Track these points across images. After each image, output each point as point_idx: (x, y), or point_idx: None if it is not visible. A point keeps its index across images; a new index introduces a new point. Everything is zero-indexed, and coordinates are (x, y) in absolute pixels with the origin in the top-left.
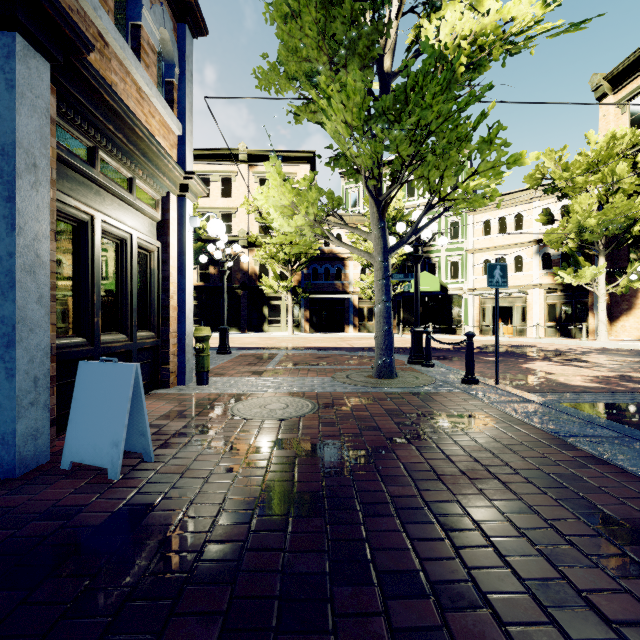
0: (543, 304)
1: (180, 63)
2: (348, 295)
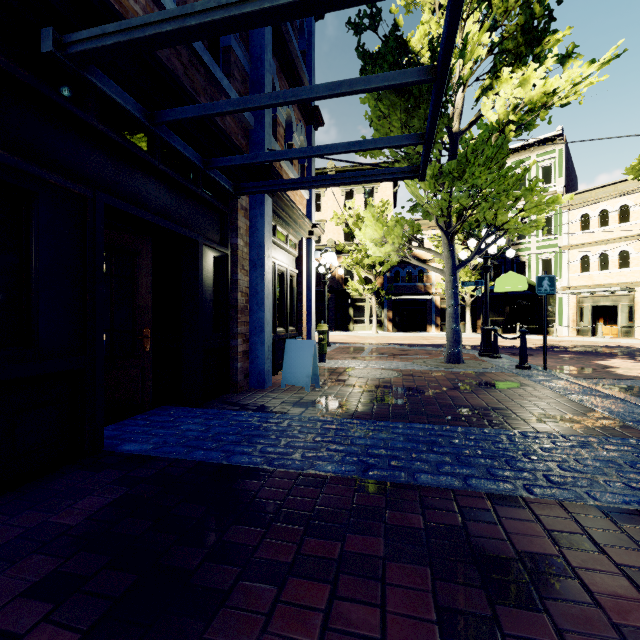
0: None
1: None
2: (430, 296)
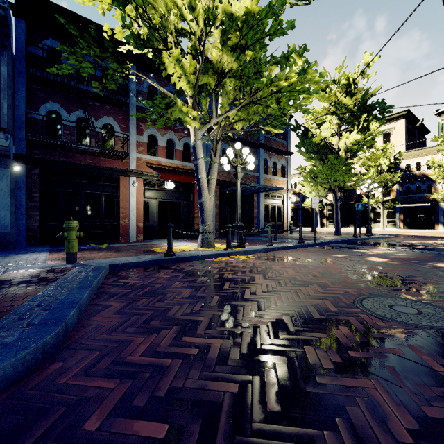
0: None
1: (287, 165)
2: (428, 204)
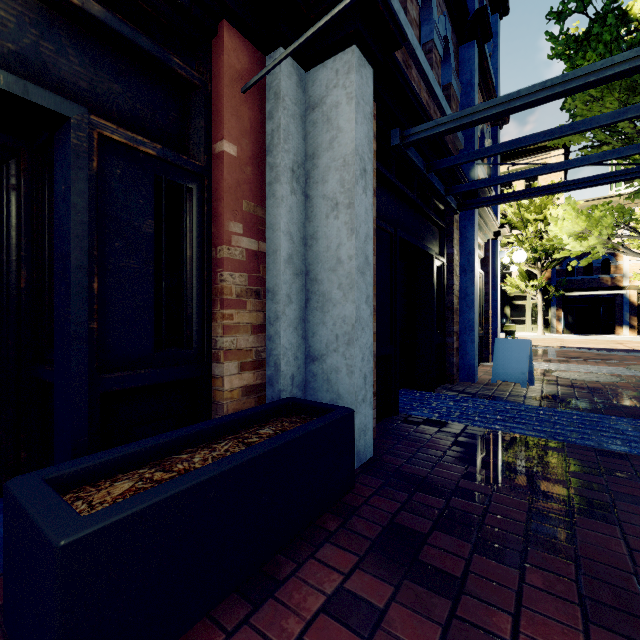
0: None
1: None
2: (622, 291)
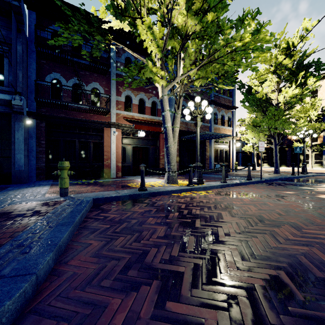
0: None
1: (232, 117)
2: None
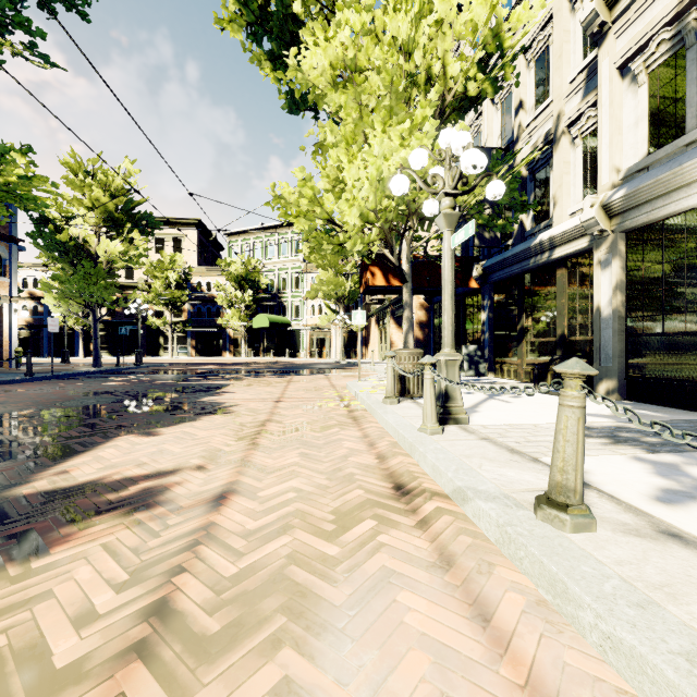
0: (338, 336)
1: (10, 258)
2: (215, 329)
